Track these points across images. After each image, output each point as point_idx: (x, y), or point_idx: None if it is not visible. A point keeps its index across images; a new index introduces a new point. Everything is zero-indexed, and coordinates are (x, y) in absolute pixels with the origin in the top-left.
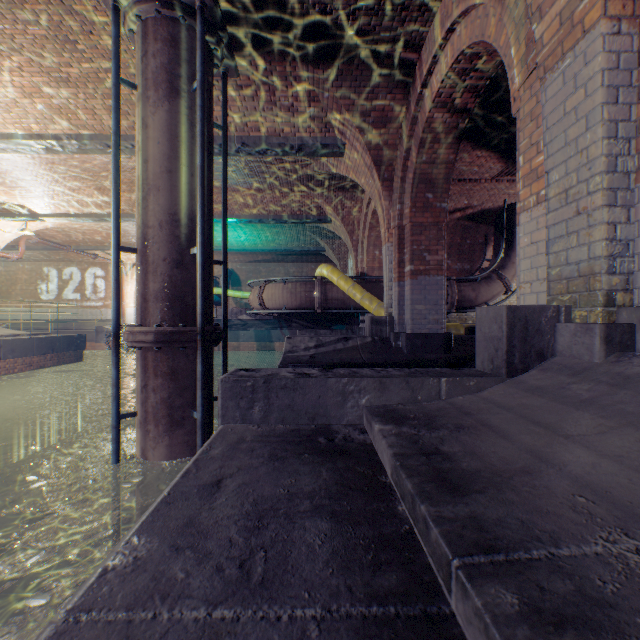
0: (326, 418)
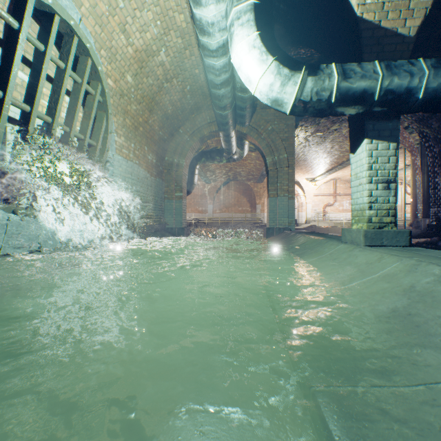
0: None
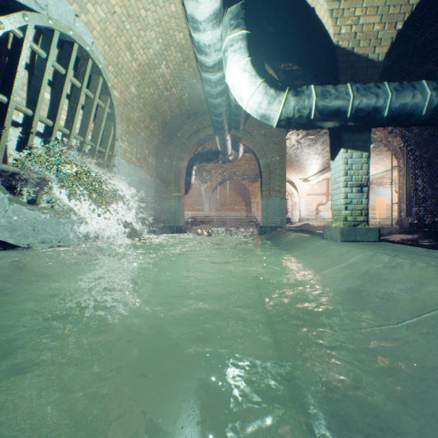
0: (381, 232)
